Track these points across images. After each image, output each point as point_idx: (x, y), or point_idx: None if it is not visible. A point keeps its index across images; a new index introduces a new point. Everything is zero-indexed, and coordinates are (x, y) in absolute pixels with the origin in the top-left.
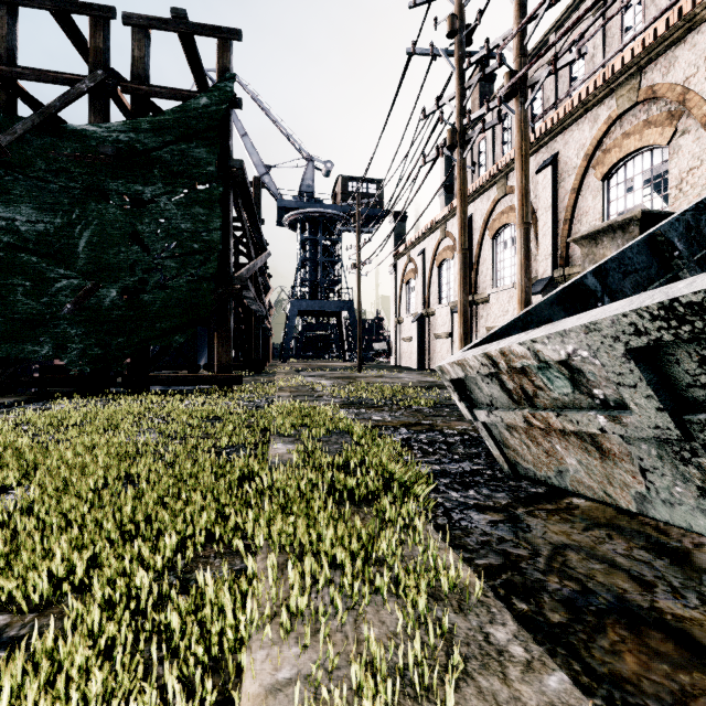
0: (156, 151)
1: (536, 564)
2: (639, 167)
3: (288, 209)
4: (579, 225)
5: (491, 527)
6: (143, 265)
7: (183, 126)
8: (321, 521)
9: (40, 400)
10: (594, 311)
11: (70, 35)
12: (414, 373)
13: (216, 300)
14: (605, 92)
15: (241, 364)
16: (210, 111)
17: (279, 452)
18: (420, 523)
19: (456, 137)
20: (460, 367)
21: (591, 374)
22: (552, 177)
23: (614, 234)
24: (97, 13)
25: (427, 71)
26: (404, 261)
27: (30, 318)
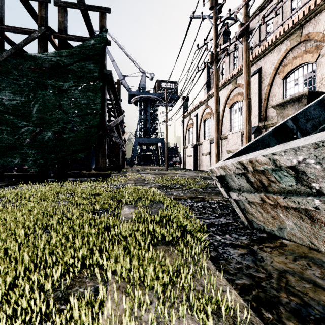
0: (69, 66)
1: (271, 284)
2: (301, 73)
3: (133, 95)
4: (271, 101)
5: (241, 258)
6: (64, 120)
7: (83, 54)
8: (146, 260)
9: (13, 185)
10: (316, 135)
11: (29, 11)
12: (192, 172)
13: (98, 137)
14: (284, 37)
15: (111, 167)
16: (95, 47)
17: (126, 213)
18: (206, 263)
19: (213, 57)
20: (223, 169)
21: (312, 174)
22: (258, 78)
23: (294, 103)
24: (41, 0)
25: (199, 26)
26: (187, 119)
27: (9, 145)
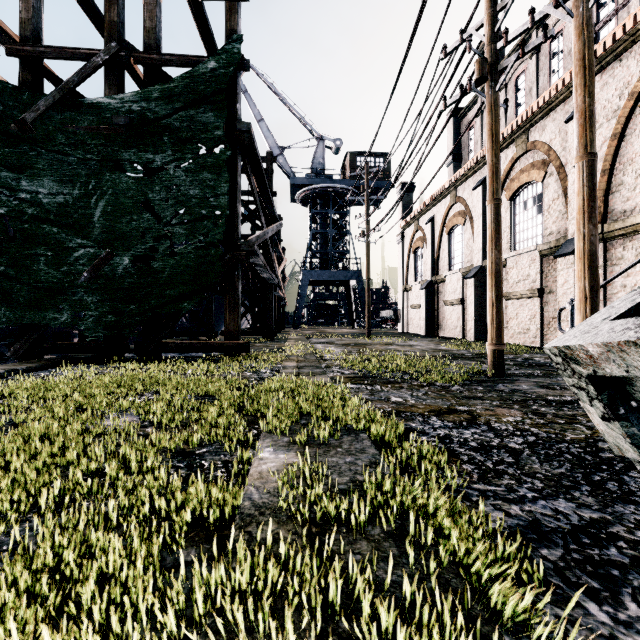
0: (165, 119)
1: None
2: None
3: (300, 186)
4: (622, 175)
5: None
6: (154, 232)
7: (192, 91)
8: None
9: (55, 367)
10: None
11: (91, 17)
12: (424, 340)
13: (224, 266)
14: None
15: (254, 331)
16: (217, 75)
17: (263, 470)
18: None
19: (486, 67)
20: None
21: None
22: None
23: None
24: None
25: (448, 4)
26: (411, 230)
27: (51, 286)
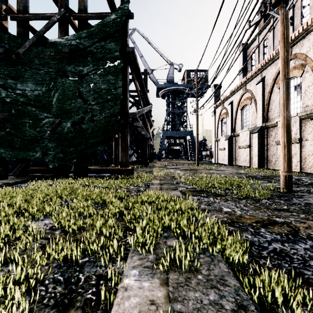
0: (89, 48)
1: None
2: None
3: (161, 88)
4: None
5: None
6: (83, 109)
7: (102, 32)
8: None
9: (31, 181)
10: None
11: None
12: (228, 167)
13: (119, 127)
14: None
15: (138, 162)
16: (116, 22)
17: (125, 312)
18: None
19: None
20: None
21: None
22: None
23: None
24: None
25: None
26: (220, 109)
27: (31, 138)
